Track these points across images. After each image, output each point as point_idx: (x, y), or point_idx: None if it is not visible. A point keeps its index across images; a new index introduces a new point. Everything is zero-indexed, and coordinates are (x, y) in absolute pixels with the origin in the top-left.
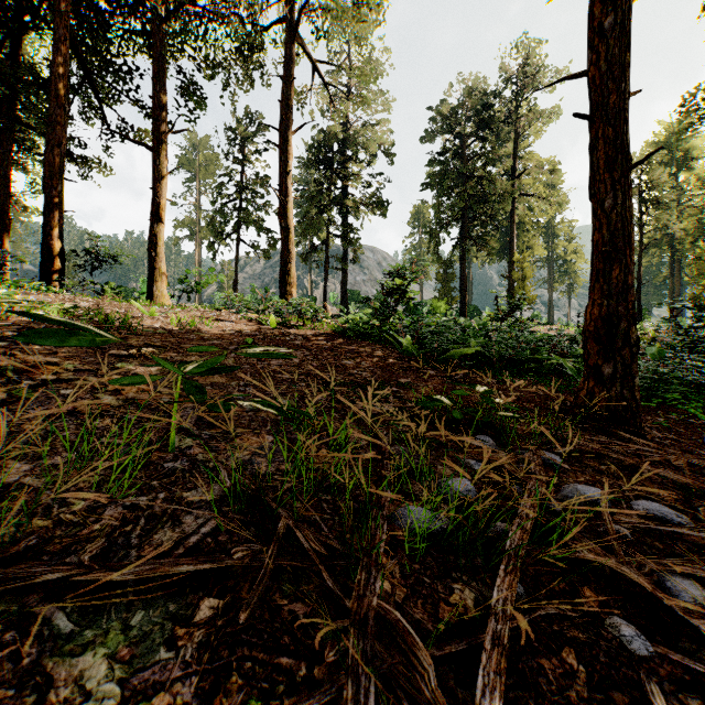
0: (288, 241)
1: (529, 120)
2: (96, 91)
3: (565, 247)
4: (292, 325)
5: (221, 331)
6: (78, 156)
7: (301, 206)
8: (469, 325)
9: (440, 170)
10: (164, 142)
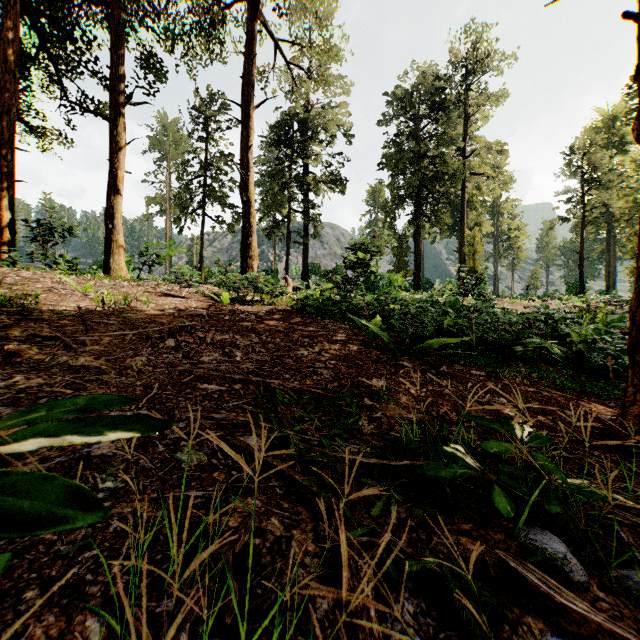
0: (249, 215)
1: (479, 104)
2: (53, 62)
3: (509, 224)
4: (247, 301)
5: (160, 310)
6: (35, 127)
7: (264, 183)
8: (436, 301)
9: (395, 151)
10: (122, 113)
